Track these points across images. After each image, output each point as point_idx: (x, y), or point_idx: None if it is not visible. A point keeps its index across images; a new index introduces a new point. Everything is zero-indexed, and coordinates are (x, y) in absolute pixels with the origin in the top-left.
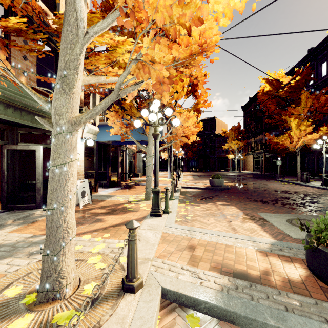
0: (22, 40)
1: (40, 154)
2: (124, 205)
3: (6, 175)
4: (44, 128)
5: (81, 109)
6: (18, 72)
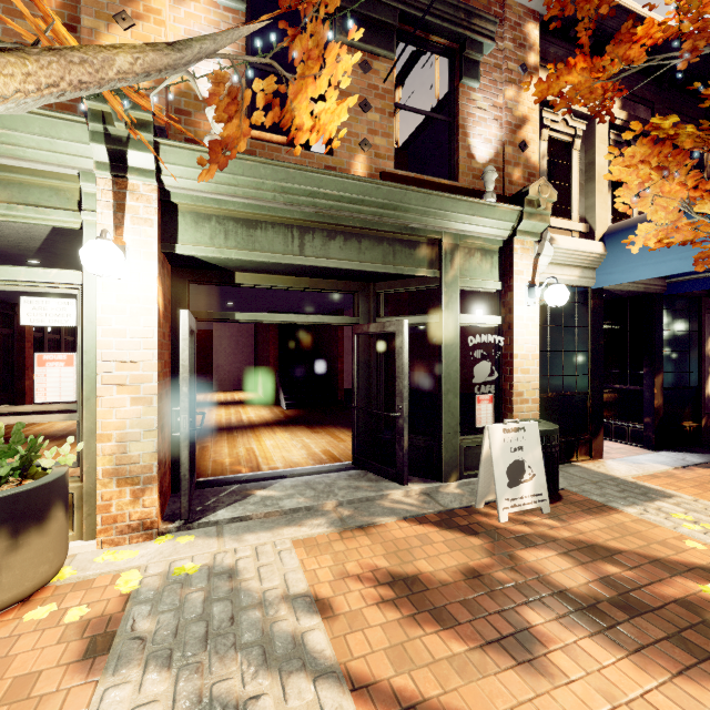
0: (358, 65)
1: (403, 341)
2: (701, 586)
3: (357, 389)
4: (415, 273)
5: (525, 192)
6: (350, 146)
